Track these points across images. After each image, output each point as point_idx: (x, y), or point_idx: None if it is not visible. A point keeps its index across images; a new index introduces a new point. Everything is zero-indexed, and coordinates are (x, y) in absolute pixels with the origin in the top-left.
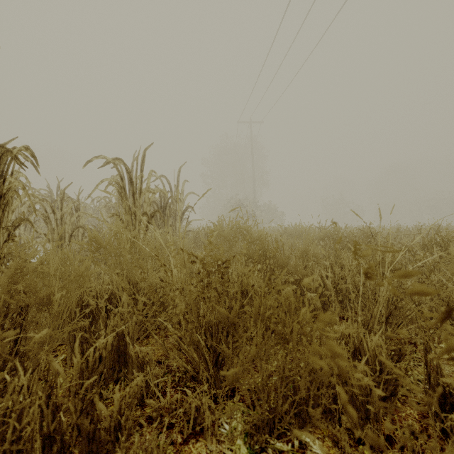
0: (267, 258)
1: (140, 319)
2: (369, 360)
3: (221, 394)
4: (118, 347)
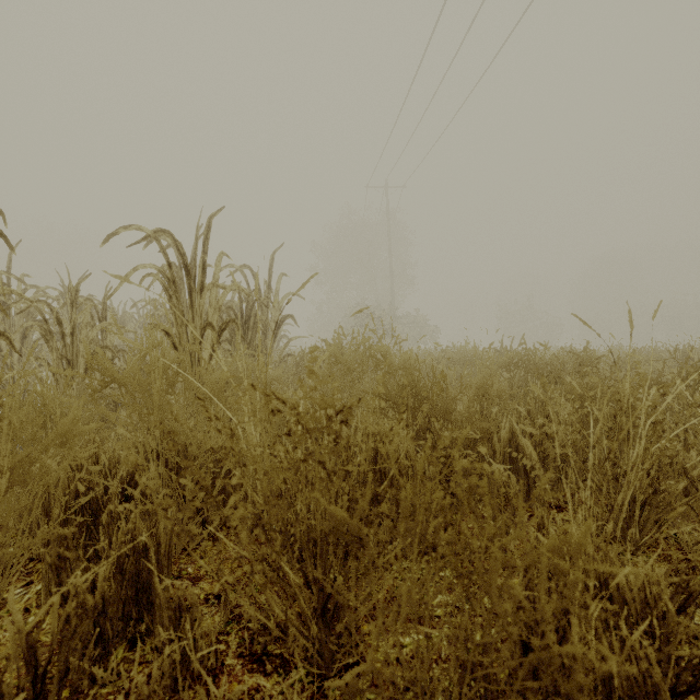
0: (419, 400)
1: None
2: (632, 609)
3: (334, 672)
4: (136, 573)
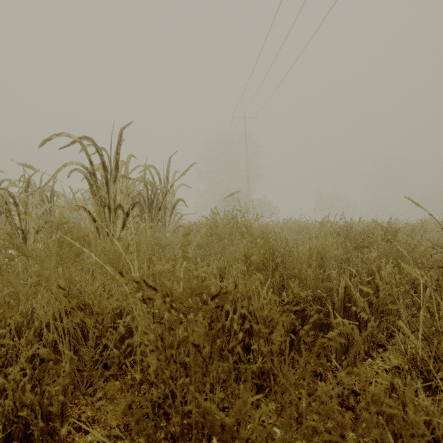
0: (275, 264)
1: (93, 357)
2: None
3: None
4: (25, 437)
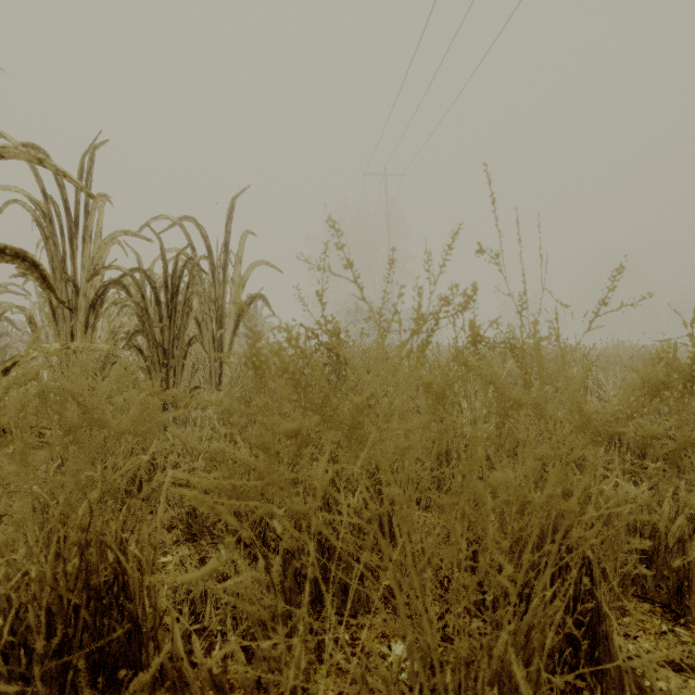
0: None
1: None
2: None
3: None
4: None
